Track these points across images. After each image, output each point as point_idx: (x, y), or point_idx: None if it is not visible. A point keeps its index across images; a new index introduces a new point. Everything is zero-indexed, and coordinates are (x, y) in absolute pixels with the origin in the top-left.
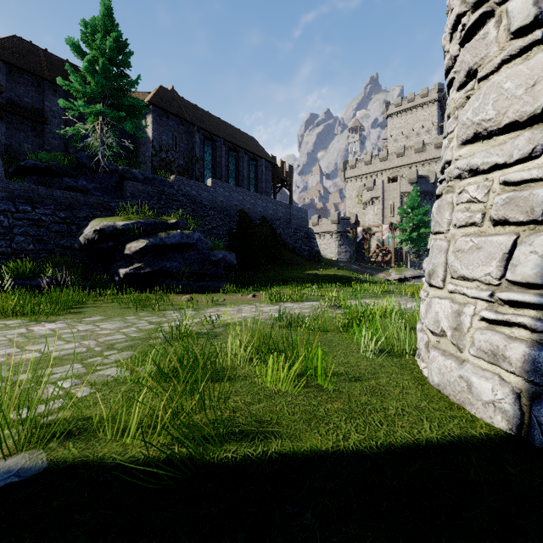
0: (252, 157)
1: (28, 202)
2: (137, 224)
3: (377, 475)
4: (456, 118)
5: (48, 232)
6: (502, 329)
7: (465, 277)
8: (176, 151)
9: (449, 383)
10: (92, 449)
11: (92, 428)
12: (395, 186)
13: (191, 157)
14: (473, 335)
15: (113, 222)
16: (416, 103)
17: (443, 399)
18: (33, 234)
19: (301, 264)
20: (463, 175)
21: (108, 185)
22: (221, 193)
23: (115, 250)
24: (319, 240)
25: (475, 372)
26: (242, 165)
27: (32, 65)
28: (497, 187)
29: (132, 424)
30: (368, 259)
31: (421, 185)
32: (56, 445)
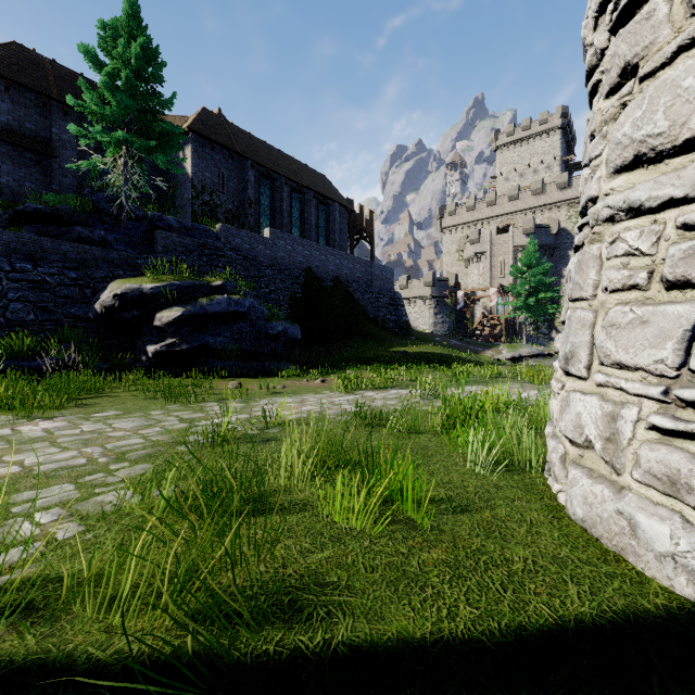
0: (322, 200)
1: (28, 258)
2: (170, 287)
3: (505, 689)
4: (604, 136)
5: (54, 297)
6: (684, 444)
7: (622, 365)
8: (224, 192)
9: (600, 520)
10: (59, 636)
11: (61, 601)
12: (507, 238)
13: (243, 200)
14: (638, 451)
15: (138, 285)
16: (533, 132)
17: (591, 543)
18: (34, 300)
19: (385, 338)
20: (618, 216)
21: (133, 236)
22: (282, 246)
23: (142, 321)
24: (408, 307)
25: (642, 506)
26: (309, 210)
27: (36, 81)
28: (672, 232)
29: (125, 593)
30: (472, 332)
31: (539, 237)
32: (5, 628)
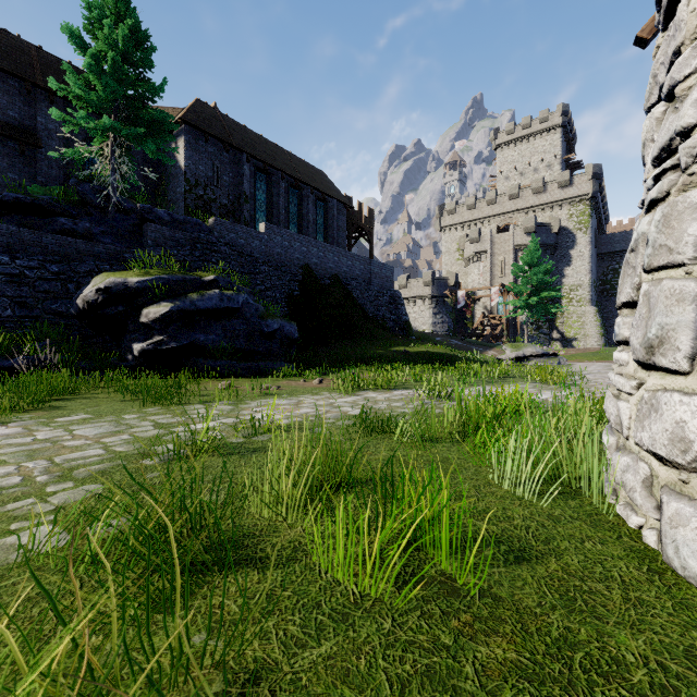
0: (320, 196)
1: (5, 250)
2: (157, 281)
3: None
4: None
5: (34, 292)
6: None
7: None
8: (218, 186)
9: None
10: None
11: None
12: (507, 237)
13: (238, 195)
14: None
15: (123, 278)
16: (533, 130)
17: None
18: (11, 295)
19: (385, 338)
20: None
21: (121, 229)
22: (278, 242)
23: (128, 318)
24: (408, 307)
25: None
26: (306, 206)
27: (20, 67)
28: None
29: None
30: (472, 332)
31: (540, 235)
32: None
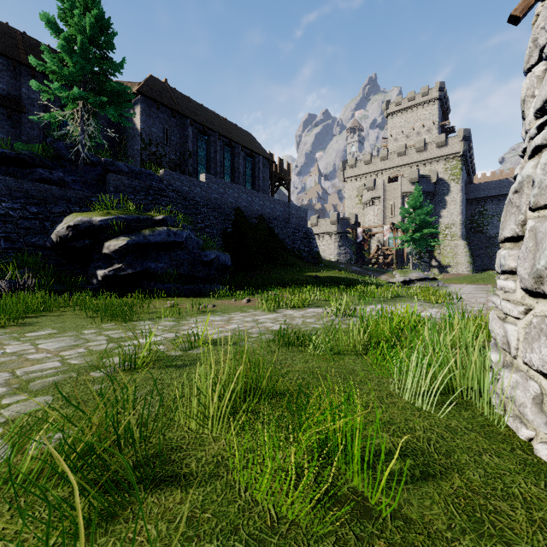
0: (249, 153)
1: None
2: (117, 220)
3: None
4: None
5: (17, 228)
6: None
7: None
8: (168, 145)
9: None
10: None
11: None
12: (396, 186)
13: (183, 152)
14: None
15: (89, 217)
16: (416, 102)
17: None
18: None
19: (300, 265)
20: None
21: (89, 178)
22: (215, 189)
23: (93, 249)
24: (318, 241)
25: None
26: (238, 161)
27: (8, 48)
28: None
29: None
30: (369, 260)
31: (422, 185)
32: None
